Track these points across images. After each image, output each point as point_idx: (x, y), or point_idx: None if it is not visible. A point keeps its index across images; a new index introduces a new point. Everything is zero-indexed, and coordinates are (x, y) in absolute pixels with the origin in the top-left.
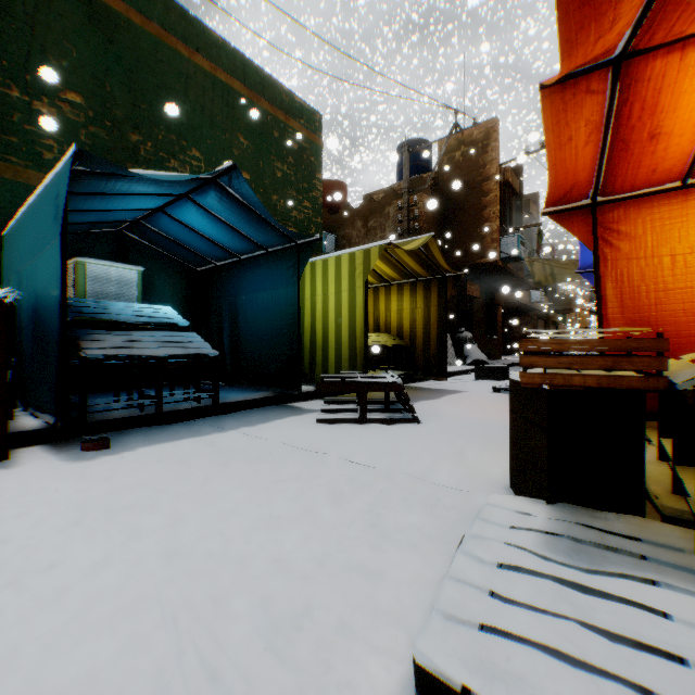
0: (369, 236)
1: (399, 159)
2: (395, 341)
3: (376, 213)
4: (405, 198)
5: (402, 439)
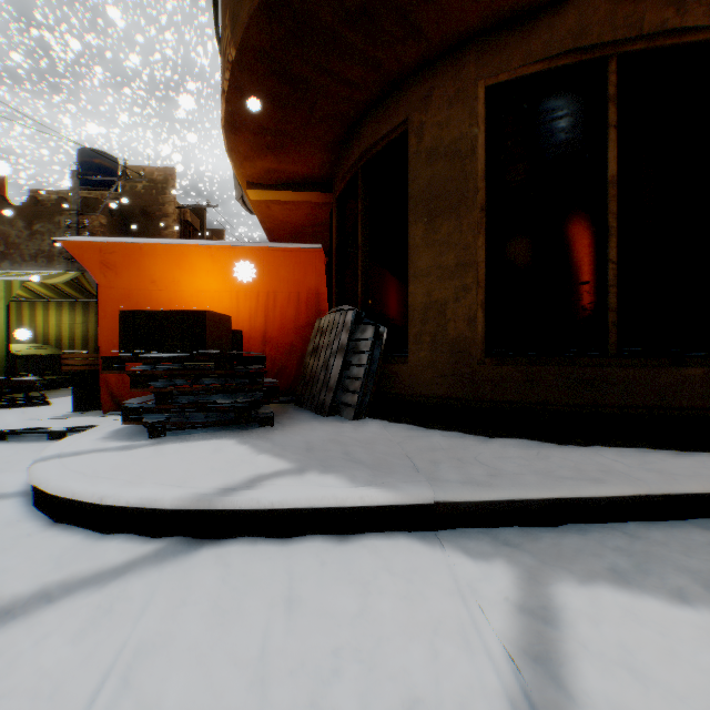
0: (36, 239)
1: (80, 163)
2: (54, 350)
3: (45, 218)
4: (76, 219)
5: (29, 411)
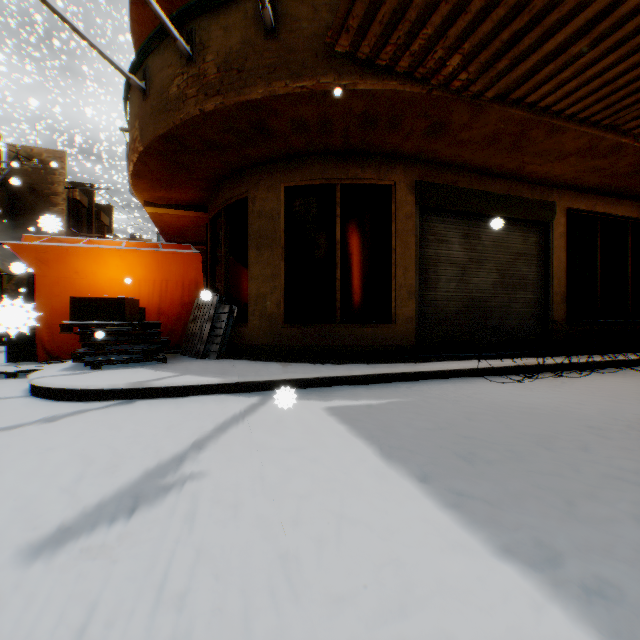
0: None
1: None
2: None
3: None
4: None
5: None
